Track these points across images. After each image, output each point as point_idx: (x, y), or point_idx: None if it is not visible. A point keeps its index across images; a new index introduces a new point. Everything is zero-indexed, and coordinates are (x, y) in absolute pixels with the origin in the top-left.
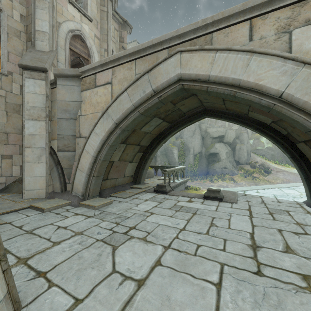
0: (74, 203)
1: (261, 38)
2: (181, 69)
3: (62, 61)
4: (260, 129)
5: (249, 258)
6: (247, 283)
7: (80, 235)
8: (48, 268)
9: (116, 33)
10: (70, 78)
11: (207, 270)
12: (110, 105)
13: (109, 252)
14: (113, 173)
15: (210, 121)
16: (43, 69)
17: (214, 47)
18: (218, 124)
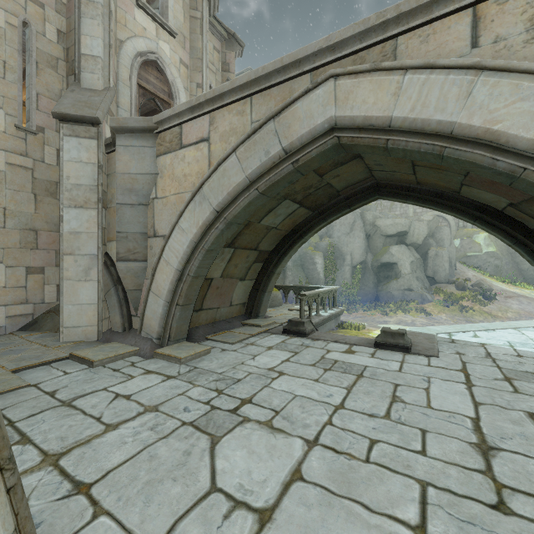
0: (145, 351)
1: (496, 41)
2: (335, 109)
3: (125, 107)
4: (482, 219)
5: (477, 473)
6: (480, 528)
7: (153, 413)
8: (95, 477)
9: (216, 56)
10: (138, 134)
11: (394, 496)
12: (206, 179)
13: (205, 448)
14: (211, 299)
15: (381, 206)
16: (92, 120)
17: (401, 63)
18: (395, 211)
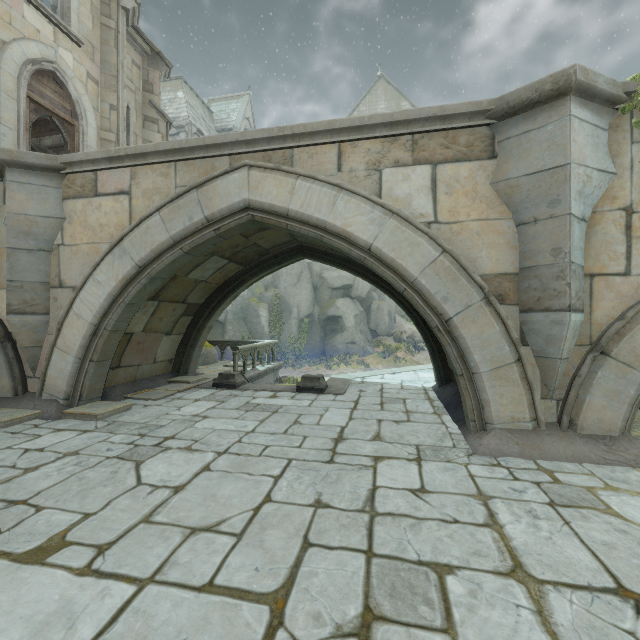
0: (49, 413)
1: (351, 171)
2: (249, 193)
3: (10, 124)
4: (378, 282)
5: (326, 450)
6: (312, 470)
7: (74, 456)
8: (28, 496)
9: (136, 72)
10: (39, 171)
11: (269, 467)
12: (126, 233)
13: (131, 468)
14: (131, 356)
15: None
16: None
17: (294, 170)
18: None
